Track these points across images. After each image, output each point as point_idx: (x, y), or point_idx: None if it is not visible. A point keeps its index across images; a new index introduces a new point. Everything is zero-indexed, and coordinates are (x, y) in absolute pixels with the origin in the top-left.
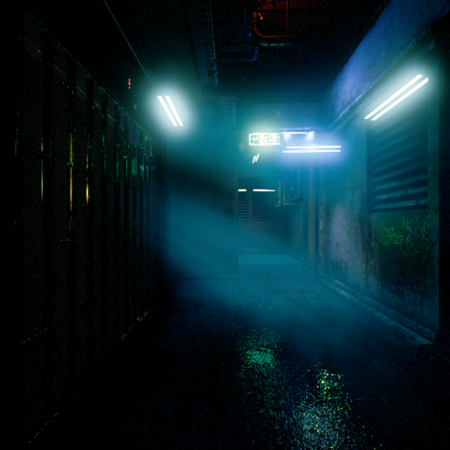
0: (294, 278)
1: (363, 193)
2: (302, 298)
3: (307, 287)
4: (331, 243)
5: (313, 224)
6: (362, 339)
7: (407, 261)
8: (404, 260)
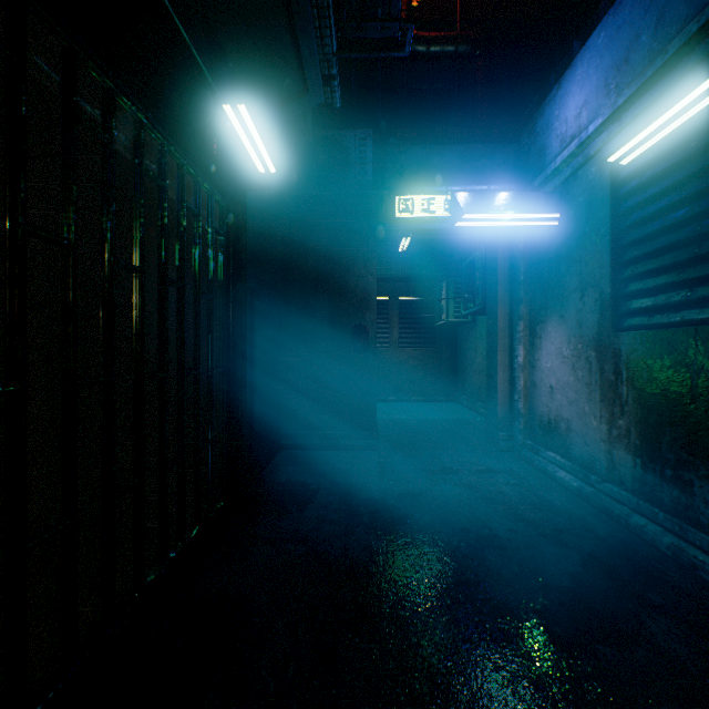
0: (472, 445)
1: (603, 297)
2: (491, 485)
3: (497, 462)
4: (539, 387)
5: (505, 353)
6: (616, 573)
7: (700, 423)
8: (694, 421)
